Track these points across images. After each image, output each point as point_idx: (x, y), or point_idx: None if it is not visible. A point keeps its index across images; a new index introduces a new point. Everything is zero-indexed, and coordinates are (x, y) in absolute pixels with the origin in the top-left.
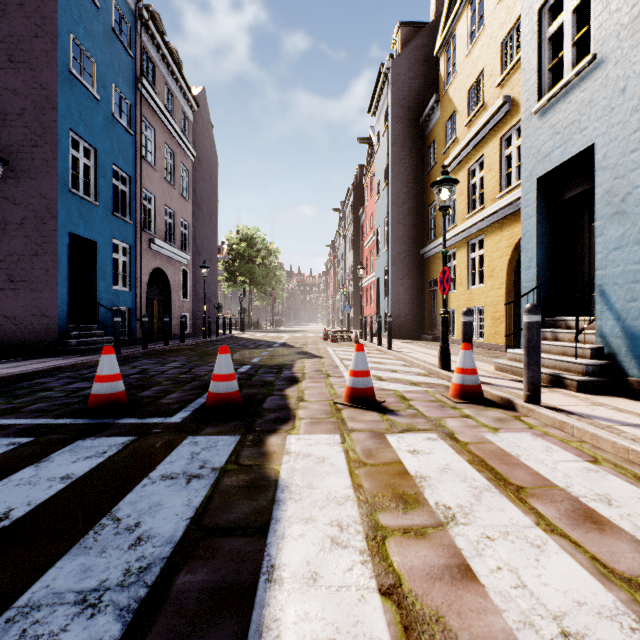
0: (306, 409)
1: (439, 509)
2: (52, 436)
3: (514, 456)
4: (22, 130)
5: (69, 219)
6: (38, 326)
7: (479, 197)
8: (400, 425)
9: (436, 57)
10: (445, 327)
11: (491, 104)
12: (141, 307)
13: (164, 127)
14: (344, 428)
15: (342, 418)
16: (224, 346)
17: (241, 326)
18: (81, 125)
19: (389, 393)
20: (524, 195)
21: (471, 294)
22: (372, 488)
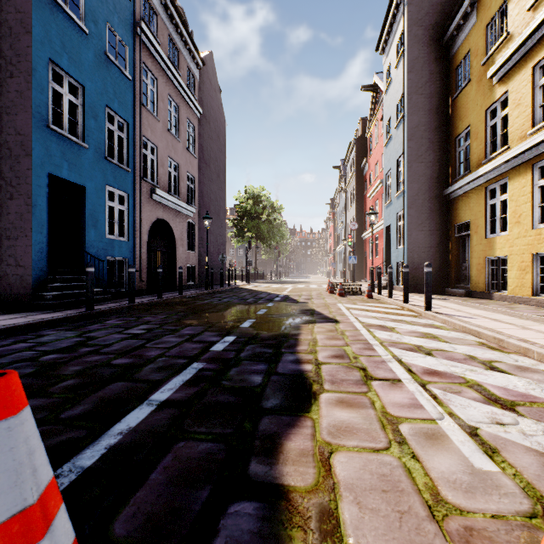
0: None
1: None
2: None
3: None
4: None
5: (48, 158)
6: (13, 277)
7: None
8: None
9: None
10: None
11: None
12: (140, 258)
13: (168, 79)
14: None
15: None
16: None
17: (246, 277)
18: (64, 57)
19: None
20: None
21: (540, 235)
22: None
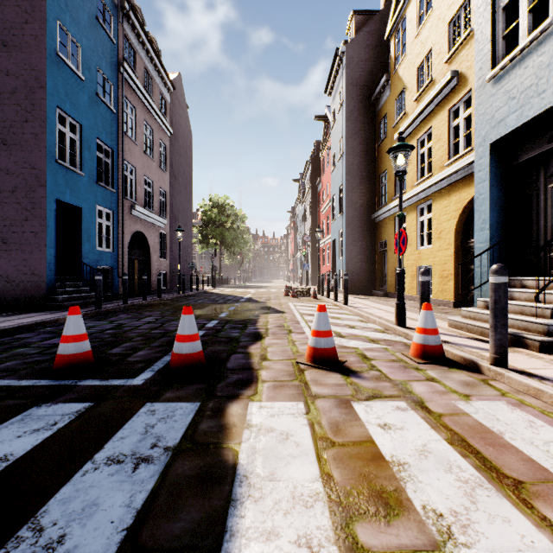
0: (269, 369)
1: (429, 517)
2: (8, 401)
3: (497, 433)
4: (14, 107)
5: (56, 187)
6: (28, 284)
7: (427, 165)
8: (365, 390)
9: (386, 41)
10: (401, 286)
11: (439, 79)
12: (123, 266)
13: (144, 107)
14: (308, 393)
15: (305, 381)
16: (188, 307)
17: (212, 282)
18: (67, 103)
19: (350, 351)
20: (477, 160)
21: (420, 254)
22: (344, 481)
